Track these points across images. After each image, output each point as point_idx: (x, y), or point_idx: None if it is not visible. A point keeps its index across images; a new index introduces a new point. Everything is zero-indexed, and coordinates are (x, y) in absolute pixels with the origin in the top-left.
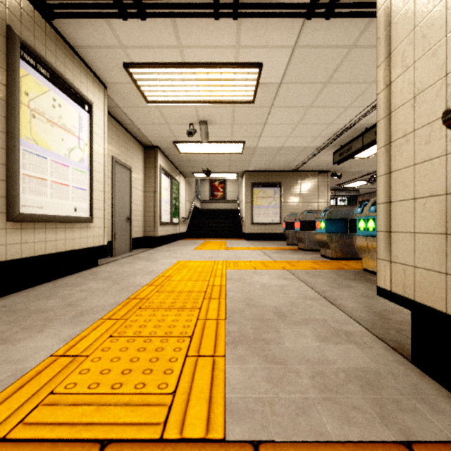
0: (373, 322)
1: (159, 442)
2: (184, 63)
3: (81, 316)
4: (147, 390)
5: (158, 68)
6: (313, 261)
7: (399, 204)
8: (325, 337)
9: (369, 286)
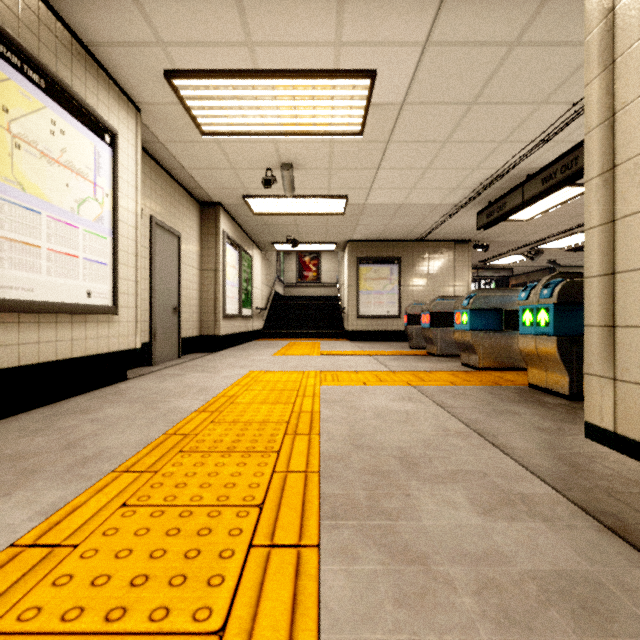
0: (564, 477)
1: None
2: (257, 71)
3: (82, 465)
4: (172, 623)
5: (217, 78)
6: (451, 373)
7: (633, 275)
8: (490, 506)
9: (544, 413)
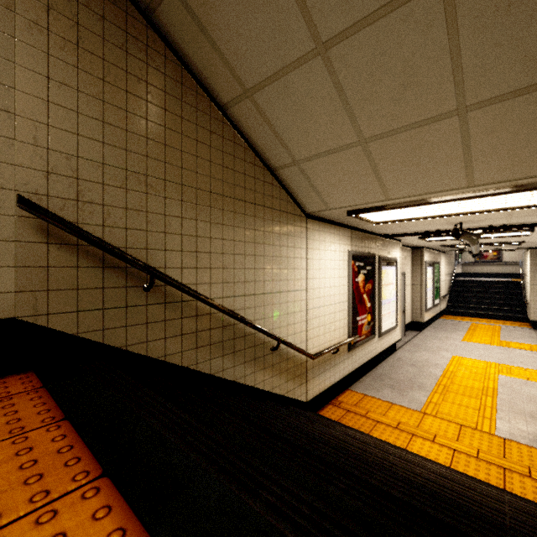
0: None
1: (475, 429)
2: None
3: (421, 387)
4: (467, 419)
5: (442, 237)
6: None
7: None
8: None
9: None
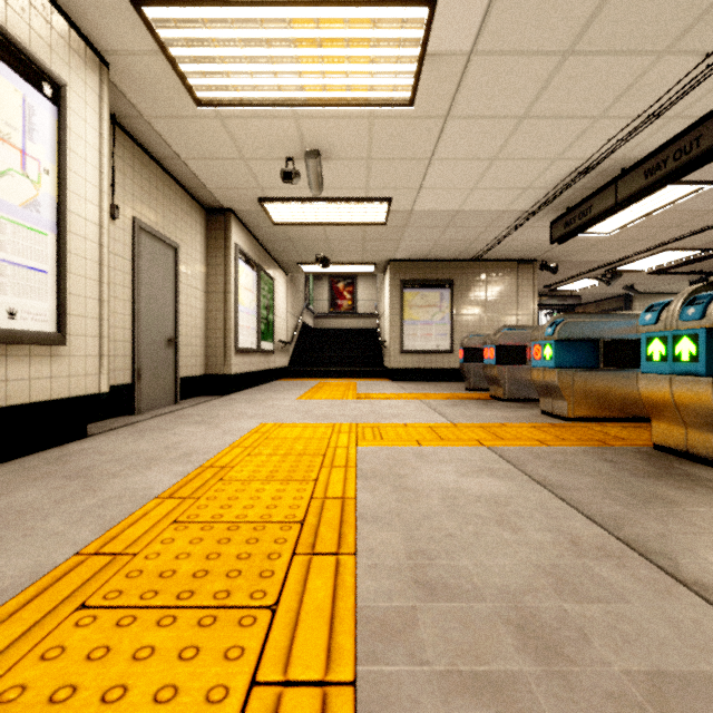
0: None
1: None
2: None
3: None
4: None
5: (208, 3)
6: (532, 425)
7: None
8: None
9: None
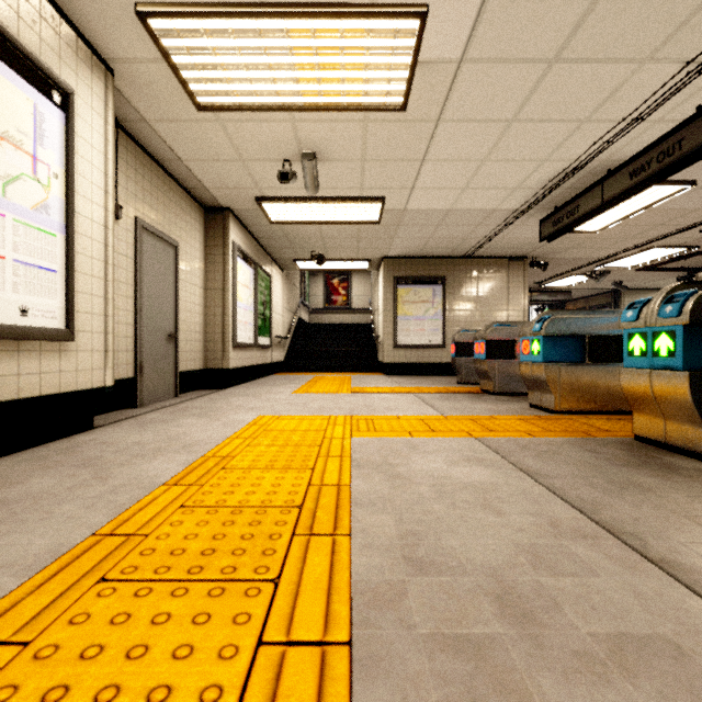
0: None
1: None
2: (264, 5)
3: None
4: None
5: (209, 15)
6: (520, 418)
7: None
8: None
9: (687, 486)
